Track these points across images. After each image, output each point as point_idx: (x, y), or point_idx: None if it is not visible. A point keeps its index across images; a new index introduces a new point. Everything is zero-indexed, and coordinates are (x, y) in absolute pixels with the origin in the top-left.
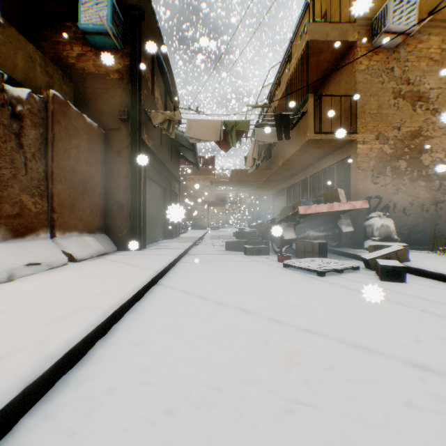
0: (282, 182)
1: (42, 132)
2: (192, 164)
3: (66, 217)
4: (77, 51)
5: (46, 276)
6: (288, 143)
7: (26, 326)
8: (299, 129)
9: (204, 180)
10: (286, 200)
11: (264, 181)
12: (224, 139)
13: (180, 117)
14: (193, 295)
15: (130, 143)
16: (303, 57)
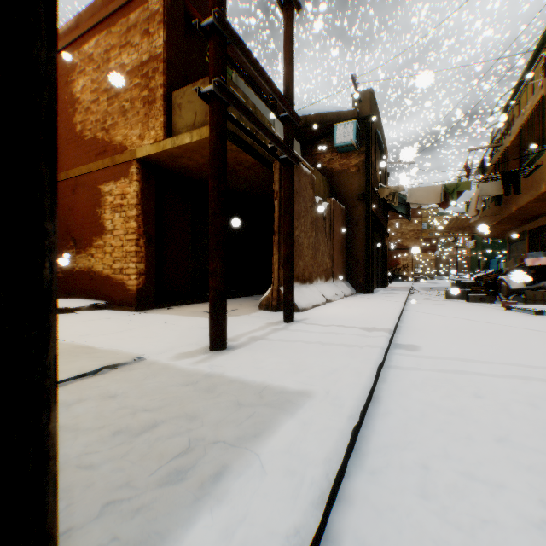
0: (520, 224)
1: (329, 223)
2: (402, 214)
3: (336, 270)
4: (327, 157)
5: (345, 300)
6: (521, 190)
7: (377, 309)
8: (532, 179)
9: (407, 224)
10: (526, 246)
11: (492, 225)
12: (442, 197)
13: (403, 189)
14: (432, 313)
15: (365, 216)
16: (536, 109)
